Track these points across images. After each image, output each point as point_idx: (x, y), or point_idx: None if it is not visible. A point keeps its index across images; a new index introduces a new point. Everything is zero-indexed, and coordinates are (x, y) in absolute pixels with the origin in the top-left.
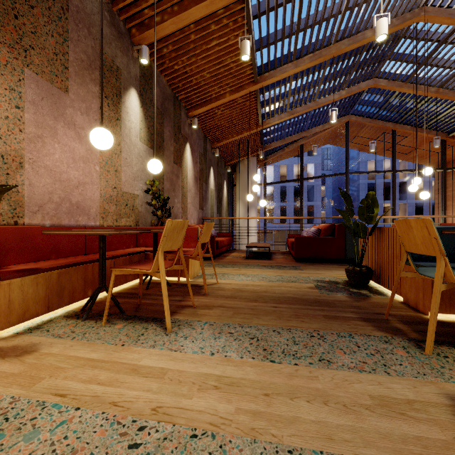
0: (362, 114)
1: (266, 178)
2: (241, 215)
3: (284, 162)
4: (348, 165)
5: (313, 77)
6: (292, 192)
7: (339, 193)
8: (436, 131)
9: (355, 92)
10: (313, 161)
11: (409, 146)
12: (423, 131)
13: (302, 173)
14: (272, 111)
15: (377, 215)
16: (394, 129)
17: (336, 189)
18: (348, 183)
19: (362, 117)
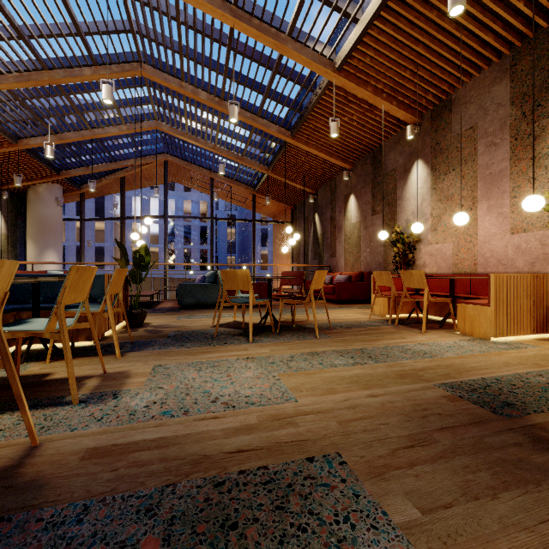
0: (177, 156)
1: (83, 213)
2: (31, 258)
3: (172, 196)
4: (167, 207)
5: (56, 102)
6: (182, 232)
7: (242, 237)
8: (245, 185)
9: (138, 130)
10: (206, 198)
11: (240, 195)
12: (235, 183)
13: (123, 211)
14: (34, 130)
15: (270, 261)
16: (211, 177)
17: (241, 233)
18: (166, 227)
19: (179, 159)
